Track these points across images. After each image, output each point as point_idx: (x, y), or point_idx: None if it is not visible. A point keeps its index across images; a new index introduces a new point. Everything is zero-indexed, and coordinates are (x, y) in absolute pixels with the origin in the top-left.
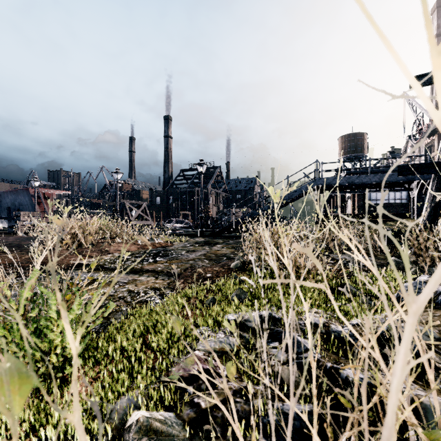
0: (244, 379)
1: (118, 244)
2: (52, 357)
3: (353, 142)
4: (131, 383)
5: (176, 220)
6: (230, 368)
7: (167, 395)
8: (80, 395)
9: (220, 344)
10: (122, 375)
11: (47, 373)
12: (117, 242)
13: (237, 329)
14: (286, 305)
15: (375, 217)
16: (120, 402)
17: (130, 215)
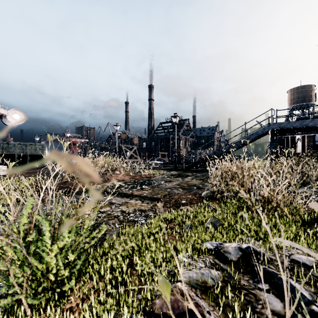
0: None
1: (116, 175)
2: (50, 275)
3: (302, 93)
4: (117, 309)
5: (157, 158)
6: None
7: None
8: None
9: (202, 277)
10: (109, 301)
11: (48, 287)
12: (116, 173)
13: (217, 260)
14: (263, 237)
15: None
16: None
17: (125, 155)
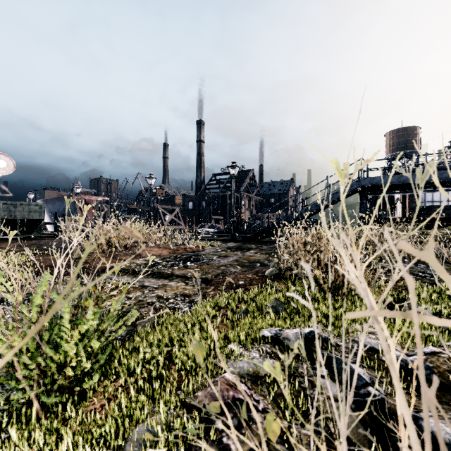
0: (292, 443)
1: (150, 249)
2: (68, 370)
3: (403, 137)
4: (151, 406)
5: (208, 224)
6: (271, 424)
7: (190, 427)
8: (94, 417)
9: (254, 367)
10: (142, 396)
11: (64, 385)
12: (150, 246)
13: (274, 348)
14: (333, 322)
15: (432, 221)
16: (136, 432)
17: (163, 220)
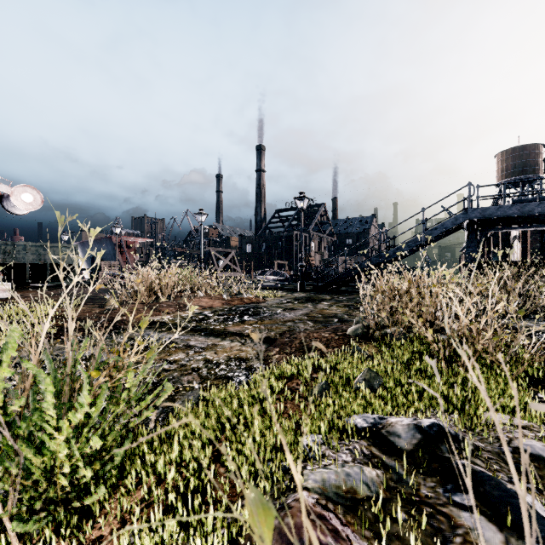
0: None
1: (199, 299)
2: (59, 478)
3: (521, 159)
4: (185, 542)
5: (270, 271)
6: None
7: None
8: None
9: (347, 481)
10: (171, 526)
11: (57, 498)
12: (199, 296)
13: (374, 448)
14: (460, 407)
15: None
16: None
17: (216, 265)
